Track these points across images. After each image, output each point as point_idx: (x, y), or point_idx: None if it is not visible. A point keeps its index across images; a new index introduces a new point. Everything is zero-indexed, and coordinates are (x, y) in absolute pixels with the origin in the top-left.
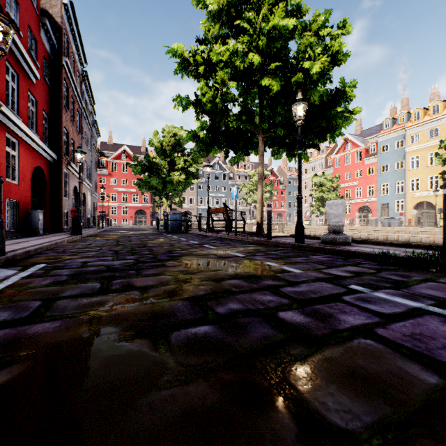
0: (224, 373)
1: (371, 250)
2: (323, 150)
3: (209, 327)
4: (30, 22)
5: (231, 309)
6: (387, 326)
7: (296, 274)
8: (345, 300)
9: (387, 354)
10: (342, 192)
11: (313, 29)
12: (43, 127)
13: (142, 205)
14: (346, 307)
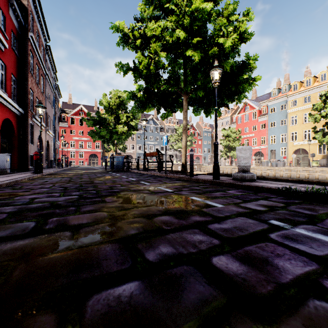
0: None
1: (274, 186)
2: (229, 110)
3: (136, 285)
4: None
5: (162, 253)
6: None
7: (219, 208)
8: (272, 238)
9: None
10: (243, 141)
11: (224, 15)
12: (12, 87)
13: (95, 150)
14: (277, 248)
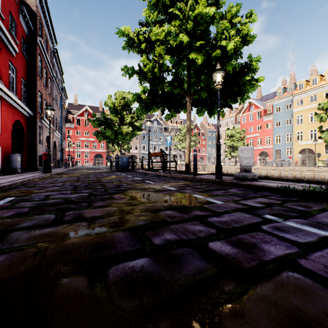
0: (159, 319)
1: (274, 185)
2: (233, 110)
3: (146, 260)
4: (11, 9)
5: (166, 239)
6: (307, 256)
7: (219, 205)
8: (263, 229)
9: (317, 290)
10: (247, 141)
11: (228, 18)
12: (22, 90)
13: (100, 150)
14: (266, 237)
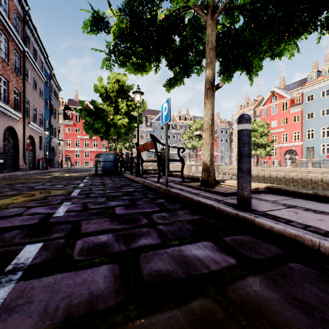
0: None
1: None
2: (252, 102)
3: None
4: None
5: None
6: None
7: None
8: None
9: None
10: (269, 138)
11: None
12: None
13: (101, 149)
14: None
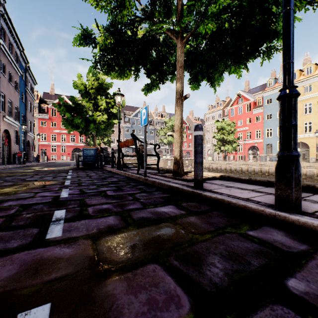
0: None
1: None
2: (221, 103)
3: None
4: None
5: None
6: None
7: None
8: None
9: None
10: (236, 135)
11: None
12: None
13: (78, 144)
14: None
